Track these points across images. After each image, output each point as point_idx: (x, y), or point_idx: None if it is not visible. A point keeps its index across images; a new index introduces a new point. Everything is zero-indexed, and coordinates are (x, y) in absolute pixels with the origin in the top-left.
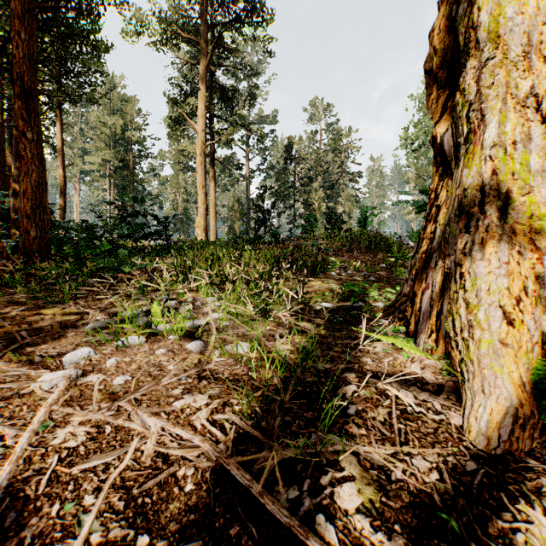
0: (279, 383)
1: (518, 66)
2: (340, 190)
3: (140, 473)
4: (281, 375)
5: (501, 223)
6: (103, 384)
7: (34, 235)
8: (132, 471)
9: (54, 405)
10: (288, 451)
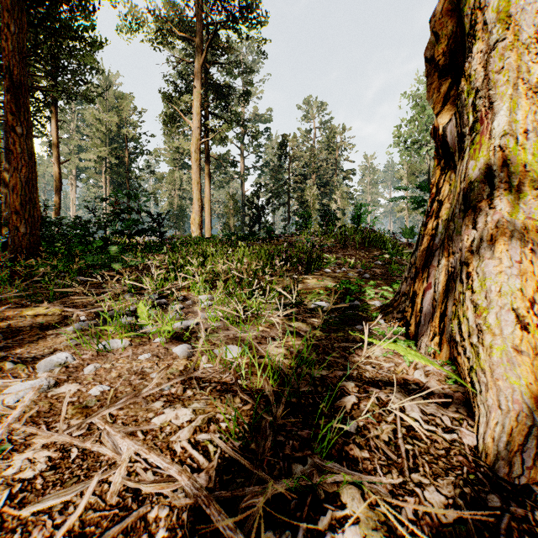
0: (271, 395)
1: (530, 49)
2: (334, 187)
3: (104, 514)
4: (274, 384)
5: (512, 219)
6: (77, 396)
7: (24, 231)
8: (95, 511)
9: (17, 423)
10: (280, 484)
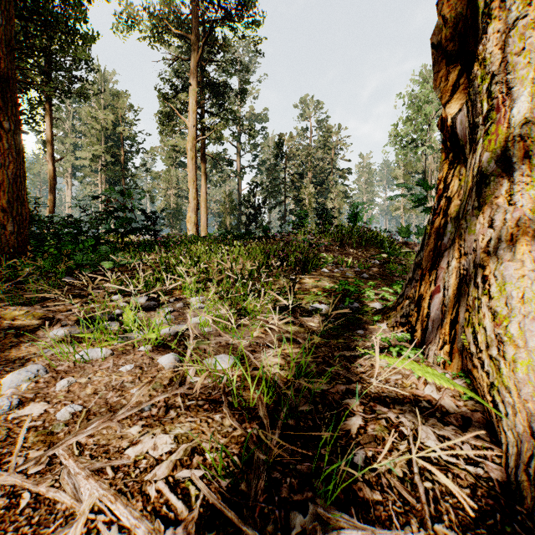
0: (265, 417)
1: None
2: (330, 186)
3: None
4: (269, 401)
5: (534, 217)
6: (42, 419)
7: (11, 229)
8: None
9: None
10: None
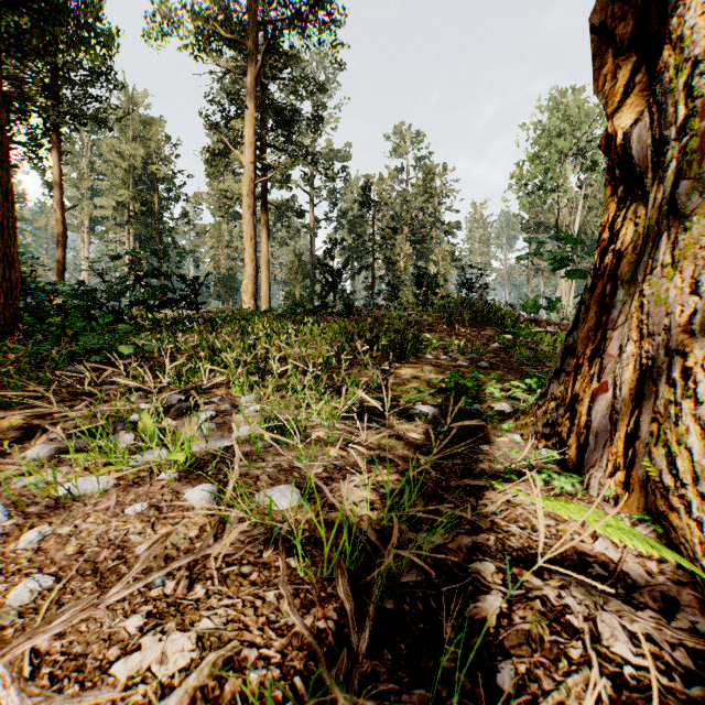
0: (348, 598)
1: None
2: (433, 245)
3: None
4: (354, 566)
5: None
6: None
7: None
8: None
9: None
10: None
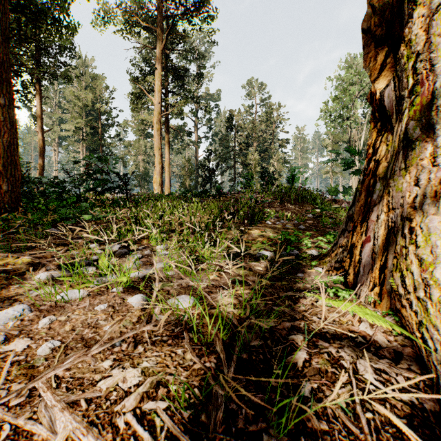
0: (222, 352)
1: None
2: (272, 153)
3: None
4: (225, 337)
5: None
6: (25, 353)
7: (6, 188)
8: None
9: None
10: None
